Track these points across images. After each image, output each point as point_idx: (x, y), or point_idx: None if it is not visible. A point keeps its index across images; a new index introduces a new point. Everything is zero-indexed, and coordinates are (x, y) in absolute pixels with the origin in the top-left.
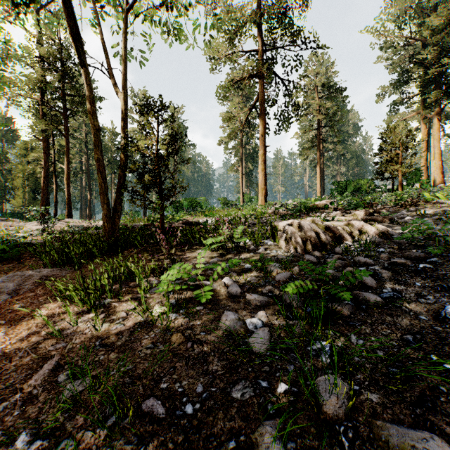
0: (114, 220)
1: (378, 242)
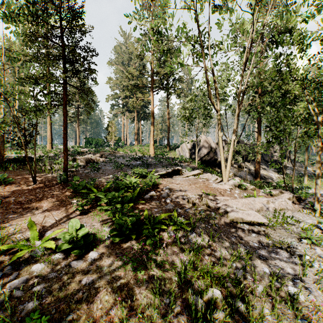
0: (2, 155)
1: (103, 162)
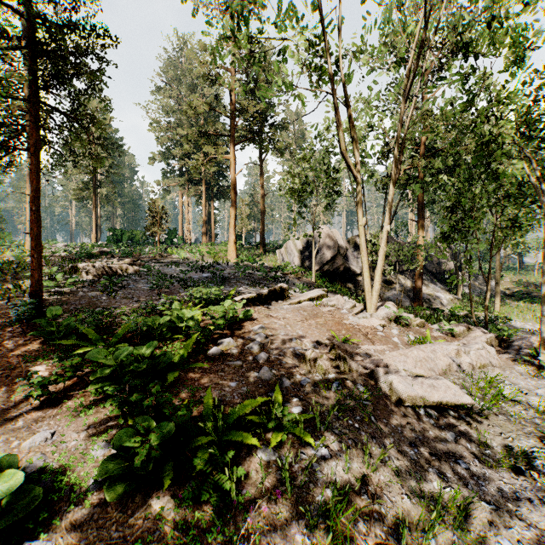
0: None
1: (134, 274)
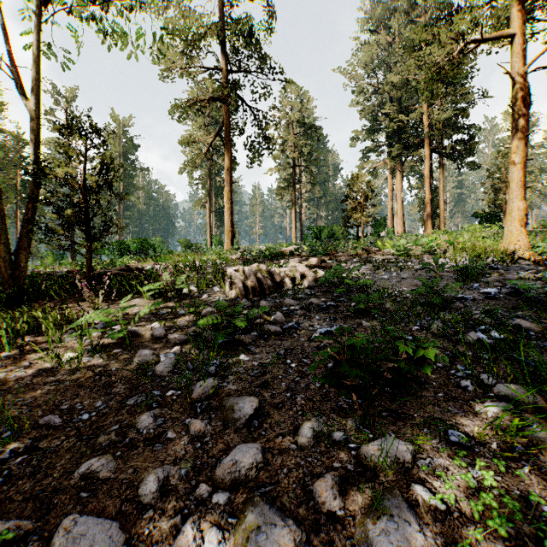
0: (18, 264)
1: (313, 286)
